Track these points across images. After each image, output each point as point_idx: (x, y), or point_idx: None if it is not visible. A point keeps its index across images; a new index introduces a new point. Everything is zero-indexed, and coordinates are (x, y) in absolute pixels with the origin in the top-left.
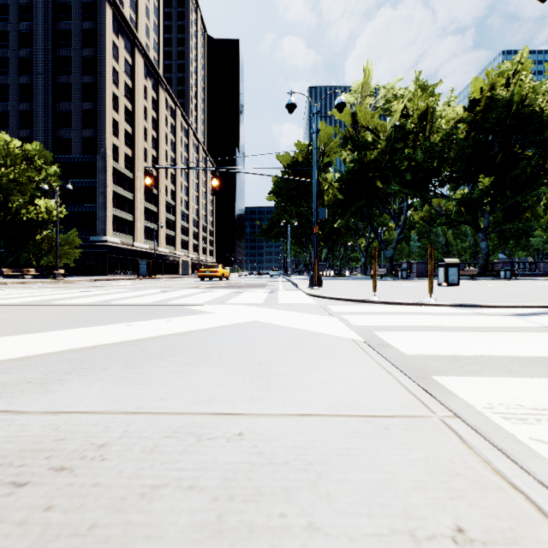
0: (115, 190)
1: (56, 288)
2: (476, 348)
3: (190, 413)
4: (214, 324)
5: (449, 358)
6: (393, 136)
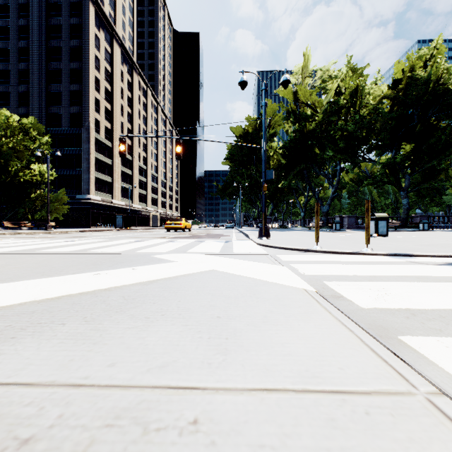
0: (97, 157)
1: (45, 238)
2: (428, 300)
3: (140, 386)
4: (175, 273)
5: (406, 312)
6: (328, 110)
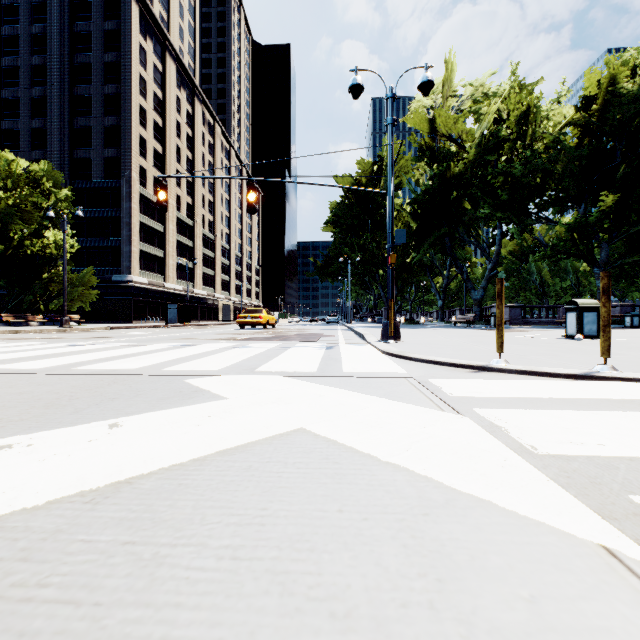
0: (142, 221)
1: (46, 339)
2: None
3: None
4: (202, 443)
5: None
6: (483, 146)
